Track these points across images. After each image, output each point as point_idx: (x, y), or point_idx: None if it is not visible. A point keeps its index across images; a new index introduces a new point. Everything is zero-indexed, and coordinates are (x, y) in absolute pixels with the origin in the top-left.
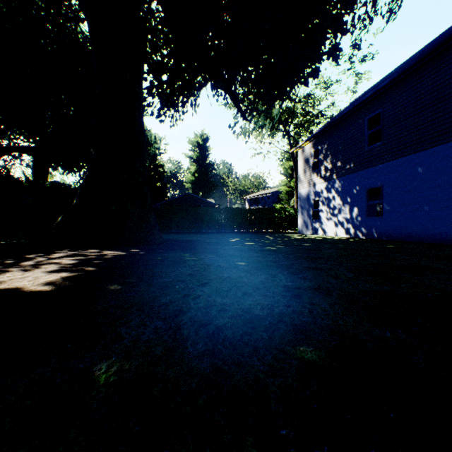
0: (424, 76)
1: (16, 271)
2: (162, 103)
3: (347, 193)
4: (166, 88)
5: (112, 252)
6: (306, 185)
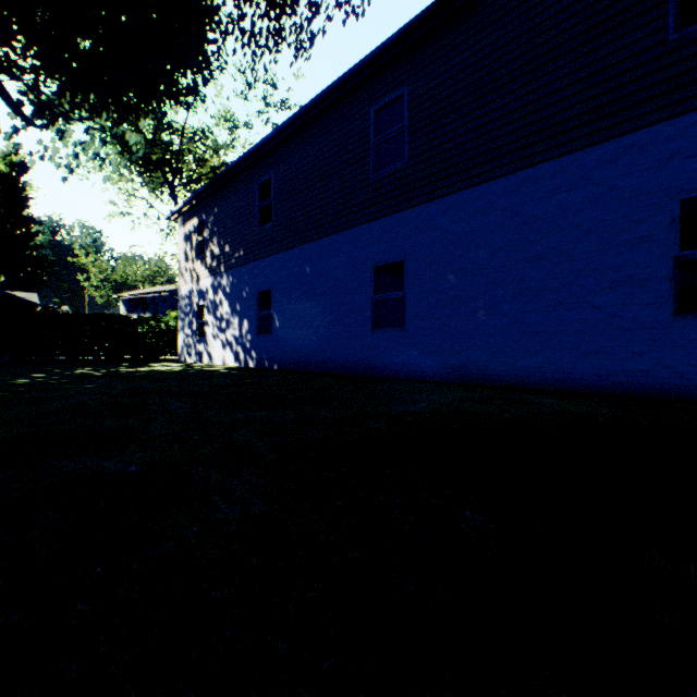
0: (312, 138)
1: None
2: None
3: (238, 297)
4: None
5: None
6: (189, 279)
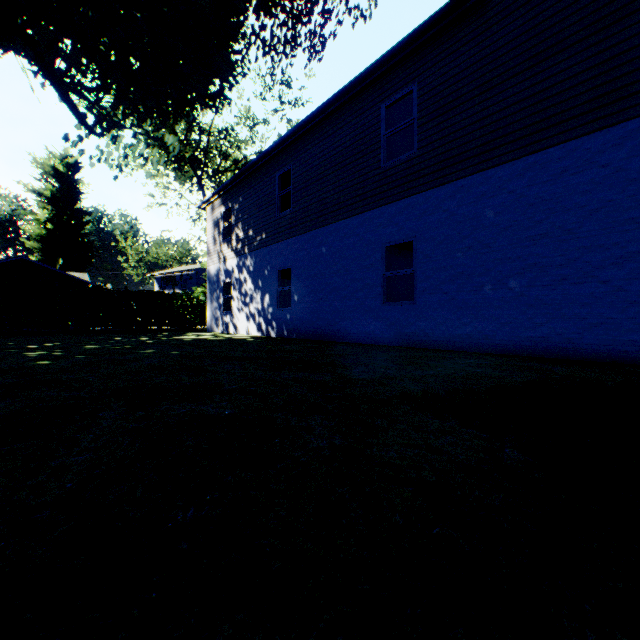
0: (327, 133)
1: None
2: None
3: (260, 275)
4: None
5: None
6: (217, 259)
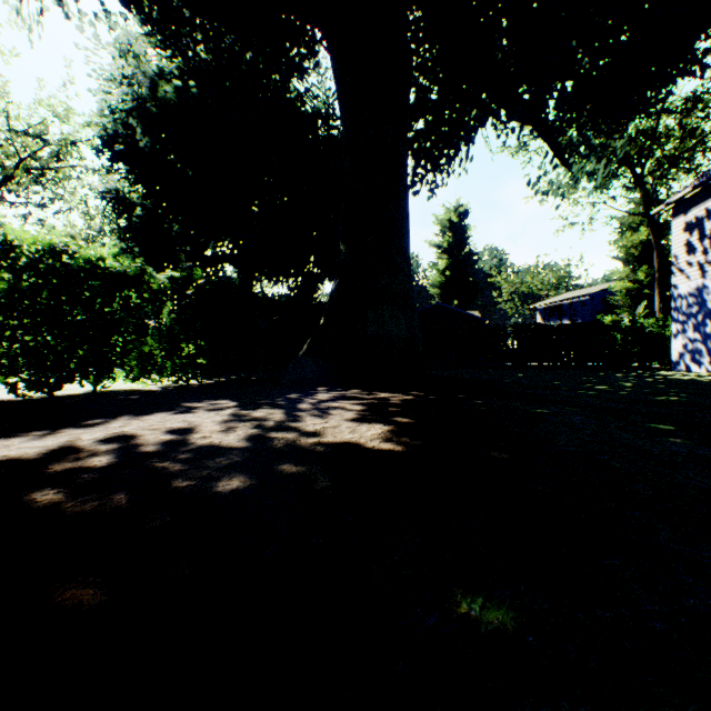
0: None
1: (310, 417)
2: (417, 165)
3: None
4: (424, 140)
5: (388, 395)
6: (695, 274)
